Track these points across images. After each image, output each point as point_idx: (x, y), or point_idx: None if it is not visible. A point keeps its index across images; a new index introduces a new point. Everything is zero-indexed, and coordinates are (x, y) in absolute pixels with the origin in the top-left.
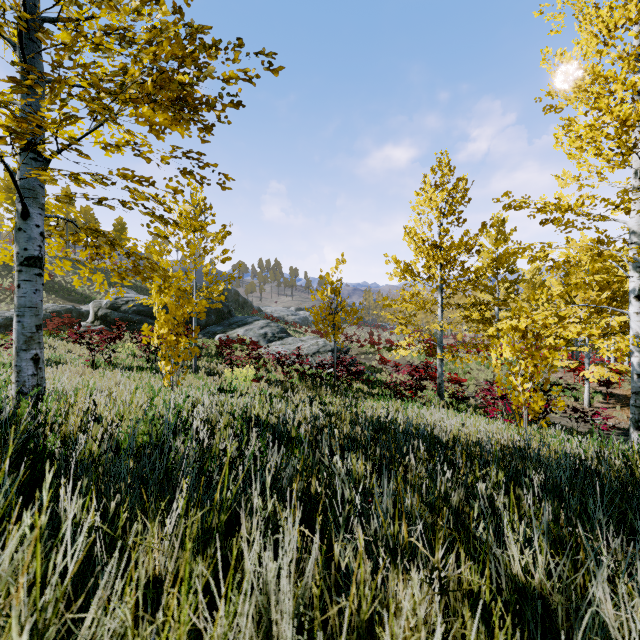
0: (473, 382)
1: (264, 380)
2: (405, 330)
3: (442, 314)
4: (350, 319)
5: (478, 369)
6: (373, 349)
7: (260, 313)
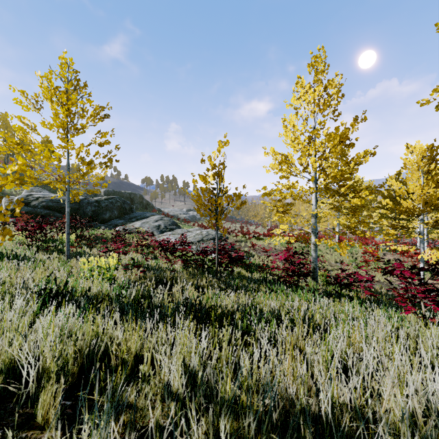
0: (326, 263)
1: (141, 269)
2: (284, 217)
3: (316, 203)
4: (233, 204)
5: (327, 253)
6: (245, 238)
7: (160, 212)
